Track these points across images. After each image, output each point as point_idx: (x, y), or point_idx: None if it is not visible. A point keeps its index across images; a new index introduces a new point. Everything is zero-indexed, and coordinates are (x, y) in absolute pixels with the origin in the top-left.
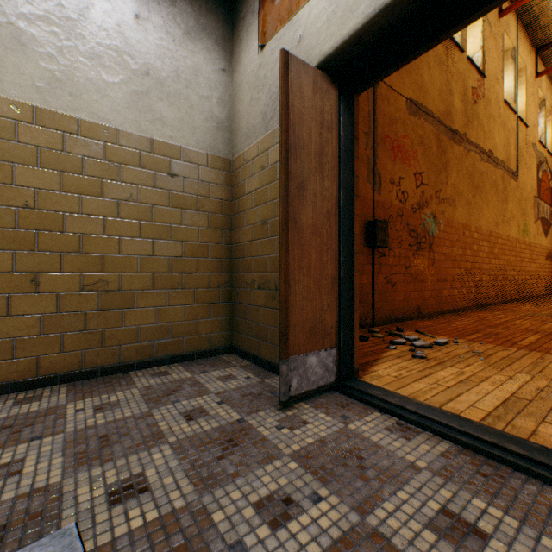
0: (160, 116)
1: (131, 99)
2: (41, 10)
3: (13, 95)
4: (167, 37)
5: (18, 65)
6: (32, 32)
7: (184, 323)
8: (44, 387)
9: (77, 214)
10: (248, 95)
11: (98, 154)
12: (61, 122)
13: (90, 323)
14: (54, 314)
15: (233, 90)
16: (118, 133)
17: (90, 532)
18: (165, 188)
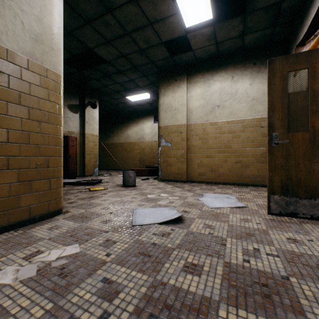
0: (257, 110)
1: (248, 109)
2: (227, 98)
3: (222, 120)
4: (260, 84)
5: (223, 113)
6: (225, 104)
7: (266, 175)
8: (227, 185)
9: (234, 144)
10: (292, 91)
11: (239, 127)
12: (231, 122)
13: (237, 171)
14: (230, 168)
15: (288, 88)
16: (244, 120)
17: (235, 196)
18: (259, 132)
